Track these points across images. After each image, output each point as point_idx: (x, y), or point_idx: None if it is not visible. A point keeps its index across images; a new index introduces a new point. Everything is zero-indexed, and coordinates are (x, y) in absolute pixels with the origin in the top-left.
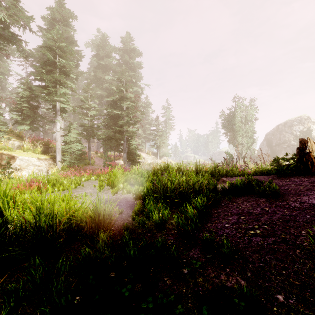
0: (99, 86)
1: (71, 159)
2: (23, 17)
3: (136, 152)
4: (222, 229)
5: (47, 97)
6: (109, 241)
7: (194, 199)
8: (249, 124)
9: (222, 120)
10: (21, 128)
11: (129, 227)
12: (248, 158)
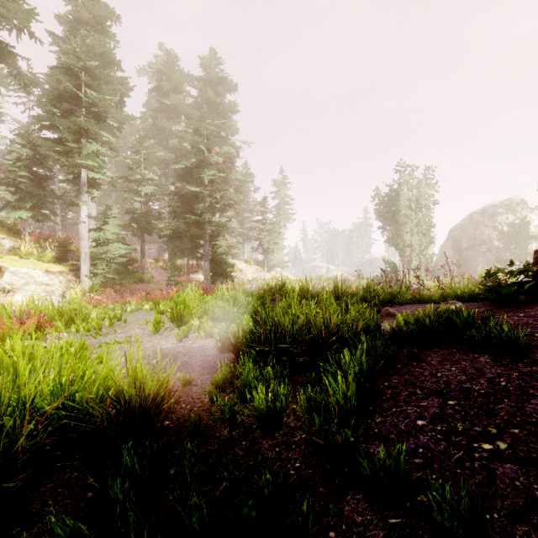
0: (161, 143)
1: (108, 273)
2: (16, 10)
3: (227, 259)
4: (411, 434)
5: (63, 159)
6: (145, 474)
7: (339, 356)
8: (424, 212)
9: (376, 204)
10: (16, 215)
11: (202, 421)
12: (422, 270)
